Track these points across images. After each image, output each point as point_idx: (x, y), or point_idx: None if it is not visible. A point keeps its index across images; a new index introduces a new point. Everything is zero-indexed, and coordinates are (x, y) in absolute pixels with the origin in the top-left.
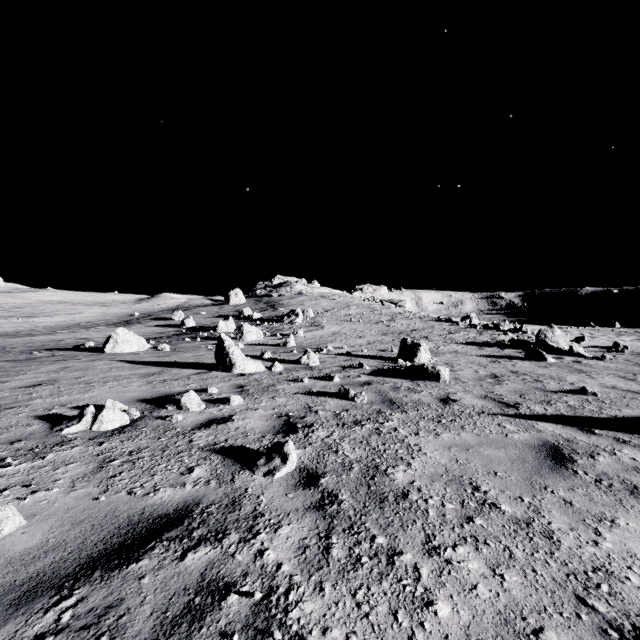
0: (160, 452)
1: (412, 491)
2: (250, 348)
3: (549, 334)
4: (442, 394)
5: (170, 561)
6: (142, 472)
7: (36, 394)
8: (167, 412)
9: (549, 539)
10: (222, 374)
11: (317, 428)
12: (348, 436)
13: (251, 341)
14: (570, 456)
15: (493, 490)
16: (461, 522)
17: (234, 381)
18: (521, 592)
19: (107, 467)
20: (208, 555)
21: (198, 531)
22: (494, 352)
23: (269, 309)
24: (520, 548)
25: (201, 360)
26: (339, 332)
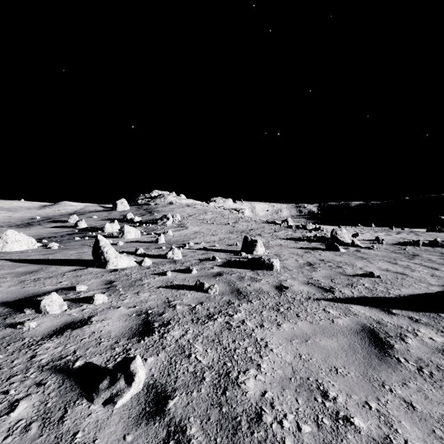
0: None
1: (265, 408)
2: (128, 245)
3: (339, 232)
4: (276, 282)
5: None
6: None
7: None
8: (23, 317)
9: None
10: (96, 270)
11: (173, 326)
12: (201, 334)
13: (130, 239)
14: (387, 340)
15: (340, 395)
16: None
17: (105, 277)
18: None
19: None
20: None
21: None
22: (305, 245)
23: (147, 214)
24: None
25: (82, 257)
26: (199, 231)
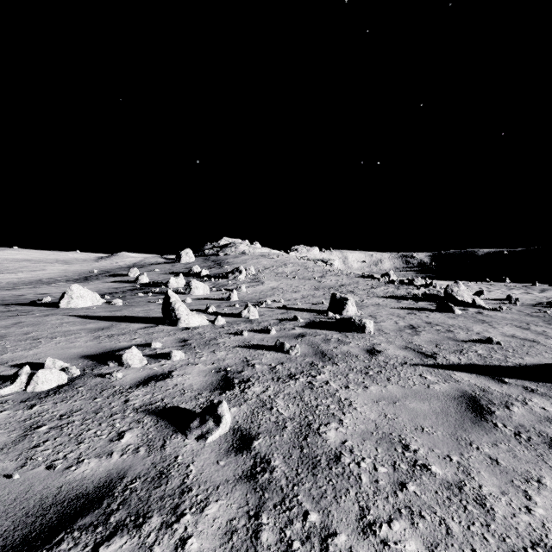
0: (92, 415)
1: (344, 453)
2: (197, 302)
3: (455, 289)
4: (368, 345)
5: None
6: (68, 440)
7: None
8: (108, 369)
9: (483, 507)
10: (168, 328)
11: (253, 383)
12: (282, 391)
13: (198, 296)
14: (488, 407)
15: (422, 448)
16: (394, 489)
17: (178, 335)
18: None
19: (32, 435)
20: (122, 549)
21: (116, 515)
22: (410, 304)
23: (216, 267)
24: (456, 520)
25: (150, 314)
26: (277, 287)
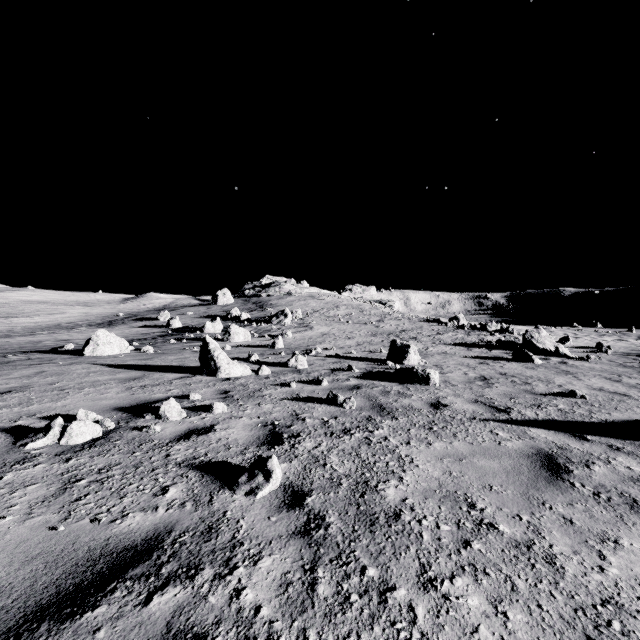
0: (133, 469)
1: (404, 510)
2: (237, 350)
3: (535, 335)
4: (432, 398)
5: (132, 607)
6: (110, 494)
7: (3, 403)
8: (145, 422)
9: (552, 565)
10: (206, 378)
11: (304, 438)
12: (336, 447)
13: (238, 342)
14: (565, 466)
15: (489, 507)
16: (458, 547)
17: (219, 386)
18: (527, 634)
19: (71, 488)
20: (177, 598)
21: (168, 566)
22: (482, 353)
23: (258, 309)
24: (522, 578)
25: (185, 363)
26: (328, 333)
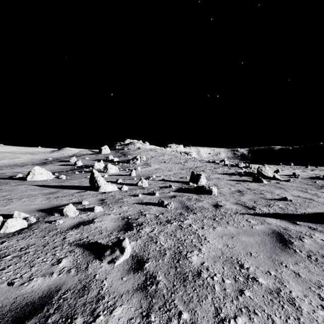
0: (42, 247)
1: (203, 270)
2: (111, 177)
3: (263, 169)
4: (214, 202)
5: None
6: (24, 265)
7: None
8: (54, 218)
9: (294, 306)
10: (93, 192)
11: (145, 226)
12: (163, 231)
13: (112, 173)
14: (289, 239)
15: (252, 267)
16: (236, 295)
17: (99, 196)
18: None
19: (0, 262)
20: None
21: (52, 317)
22: (237, 178)
23: (122, 156)
24: (277, 315)
25: (82, 184)
26: (159, 168)
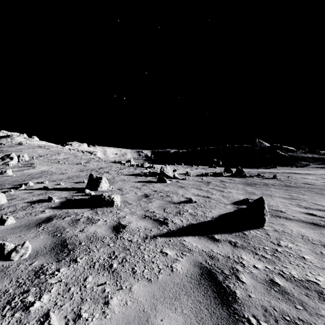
0: None
1: None
2: None
3: (165, 169)
4: (115, 220)
5: None
6: None
7: None
8: None
9: None
10: None
11: None
12: None
13: None
14: (227, 286)
15: None
16: None
17: None
18: None
19: None
20: None
21: None
22: (143, 179)
23: None
24: None
25: None
26: (47, 170)
